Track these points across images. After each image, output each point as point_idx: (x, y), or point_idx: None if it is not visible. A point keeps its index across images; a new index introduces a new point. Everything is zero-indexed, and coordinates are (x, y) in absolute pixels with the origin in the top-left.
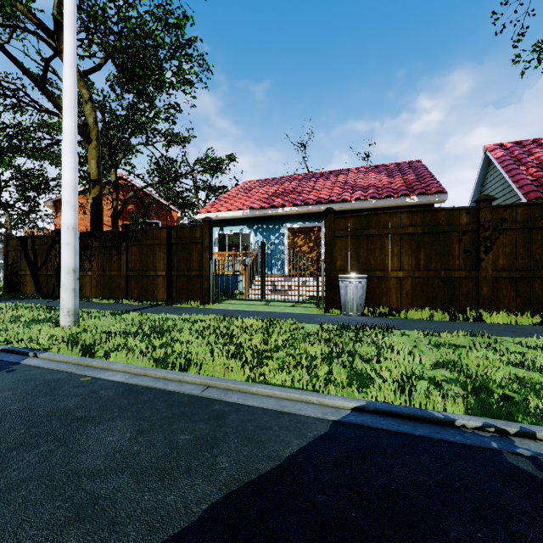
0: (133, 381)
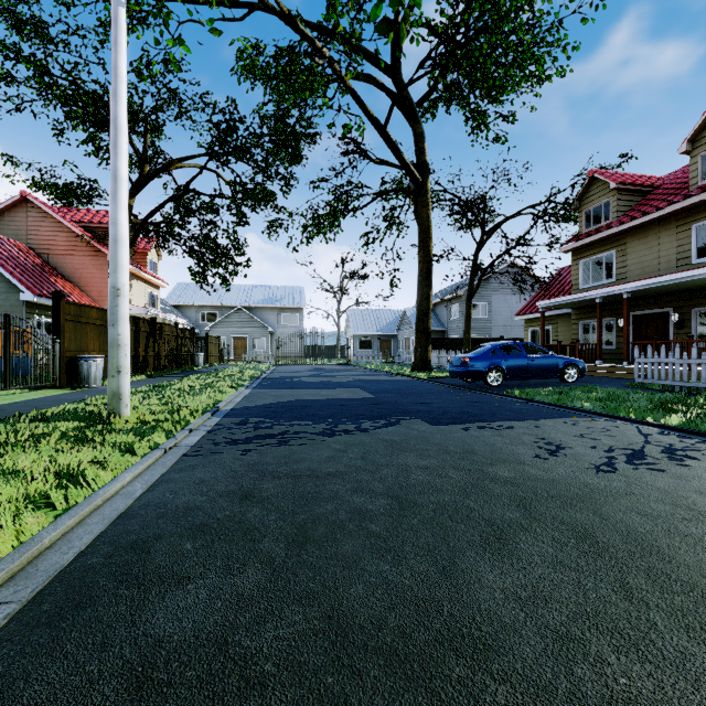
0: (242, 398)
